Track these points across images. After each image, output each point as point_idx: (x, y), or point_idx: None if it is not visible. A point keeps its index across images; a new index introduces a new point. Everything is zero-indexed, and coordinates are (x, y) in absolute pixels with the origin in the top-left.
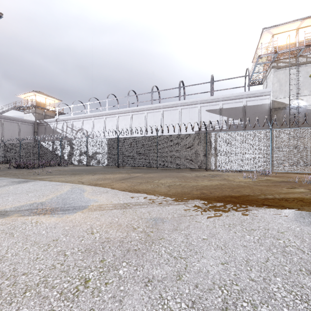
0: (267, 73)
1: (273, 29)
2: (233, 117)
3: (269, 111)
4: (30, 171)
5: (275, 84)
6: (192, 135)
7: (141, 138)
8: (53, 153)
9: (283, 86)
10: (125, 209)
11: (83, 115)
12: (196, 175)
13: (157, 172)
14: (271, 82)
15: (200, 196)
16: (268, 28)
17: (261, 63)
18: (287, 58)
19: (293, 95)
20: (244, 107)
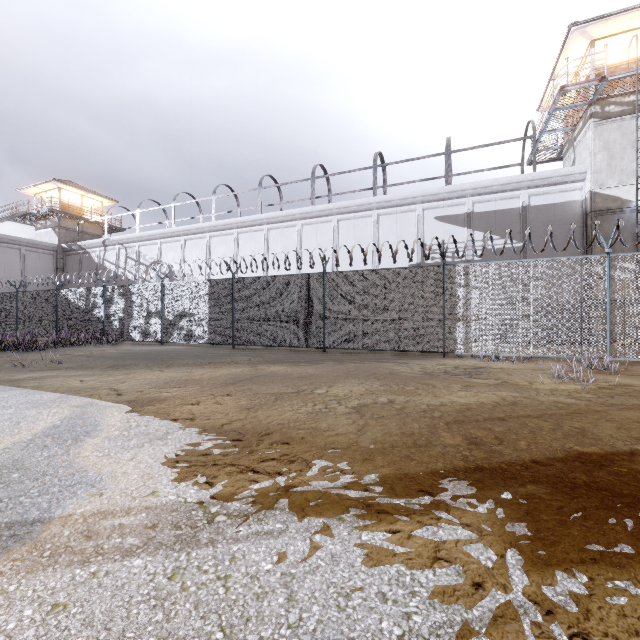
0: (577, 132)
1: (595, 26)
2: (499, 232)
3: (584, 217)
4: (16, 359)
5: (598, 155)
6: (408, 270)
7: (286, 278)
8: (87, 315)
9: (616, 160)
10: (185, 552)
11: (161, 231)
12: (424, 370)
13: (324, 360)
14: (589, 151)
15: (473, 456)
16: (584, 25)
17: (565, 108)
18: (627, 94)
19: None
20: (523, 210)
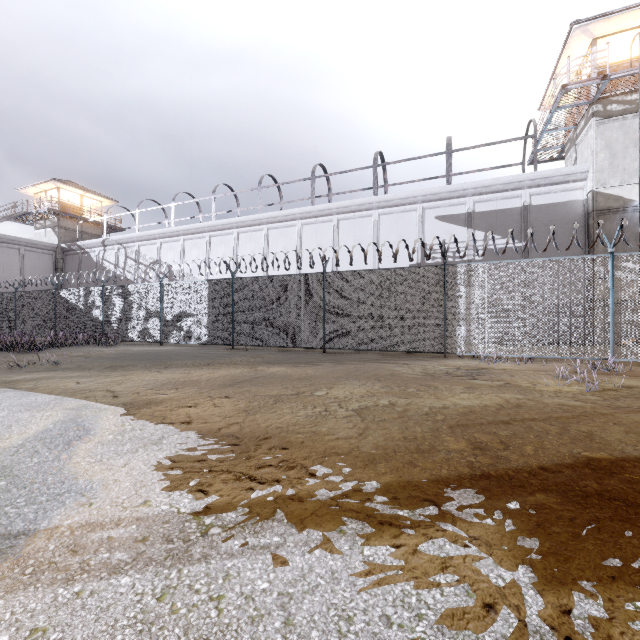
0: (579, 131)
1: (597, 24)
2: (500, 232)
3: (585, 216)
4: (13, 359)
5: (600, 154)
6: (409, 270)
7: (286, 278)
8: (86, 316)
9: (618, 159)
10: (176, 569)
11: (160, 231)
12: (426, 371)
13: (324, 361)
14: (591, 150)
15: (478, 462)
16: (586, 23)
17: (566, 107)
18: (630, 92)
19: None
20: (524, 209)
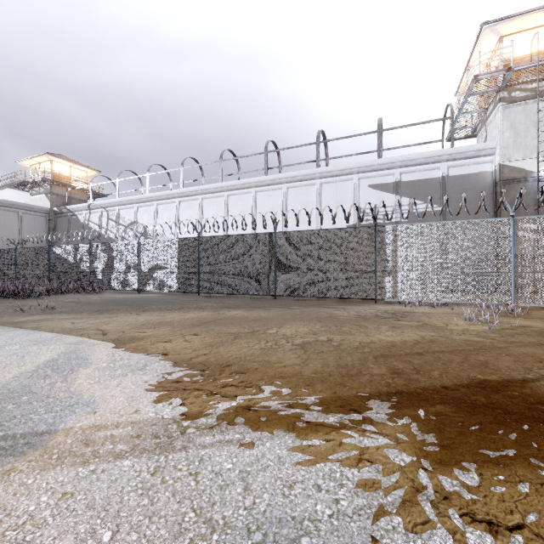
0: (489, 113)
1: (503, 24)
2: (423, 198)
3: (494, 185)
4: (16, 305)
5: (506, 133)
6: (345, 230)
7: (243, 237)
8: (75, 268)
9: (521, 137)
10: (164, 455)
11: (137, 197)
12: (358, 314)
13: (275, 306)
14: (498, 130)
15: (395, 383)
16: (494, 23)
17: (478, 93)
18: (530, 82)
19: (542, 154)
20: (443, 179)
